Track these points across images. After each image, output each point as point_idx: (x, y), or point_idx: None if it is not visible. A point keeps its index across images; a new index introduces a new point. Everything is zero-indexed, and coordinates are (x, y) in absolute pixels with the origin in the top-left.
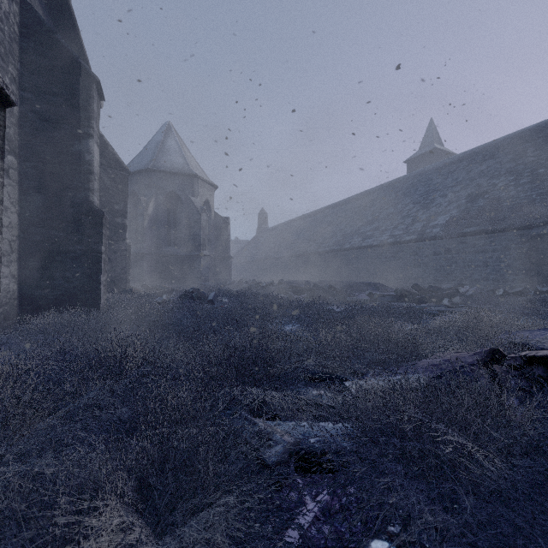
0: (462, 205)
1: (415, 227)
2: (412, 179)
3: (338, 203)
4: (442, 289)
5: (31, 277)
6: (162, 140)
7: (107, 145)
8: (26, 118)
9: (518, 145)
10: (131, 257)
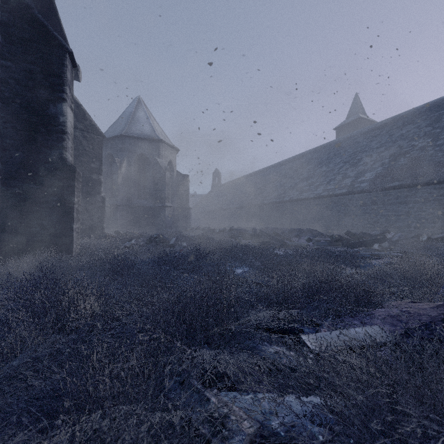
0: (386, 164)
1: (345, 182)
2: (341, 142)
3: (279, 163)
4: (371, 235)
5: (10, 225)
6: (133, 112)
7: (85, 113)
8: (7, 84)
9: (434, 112)
10: (108, 208)
